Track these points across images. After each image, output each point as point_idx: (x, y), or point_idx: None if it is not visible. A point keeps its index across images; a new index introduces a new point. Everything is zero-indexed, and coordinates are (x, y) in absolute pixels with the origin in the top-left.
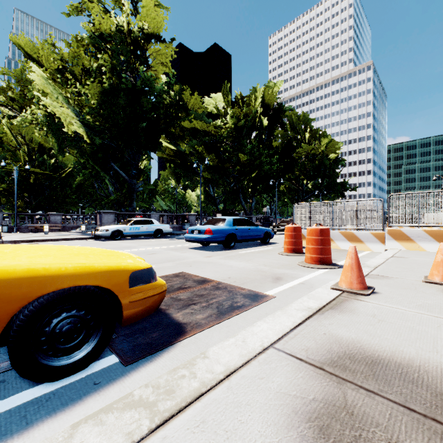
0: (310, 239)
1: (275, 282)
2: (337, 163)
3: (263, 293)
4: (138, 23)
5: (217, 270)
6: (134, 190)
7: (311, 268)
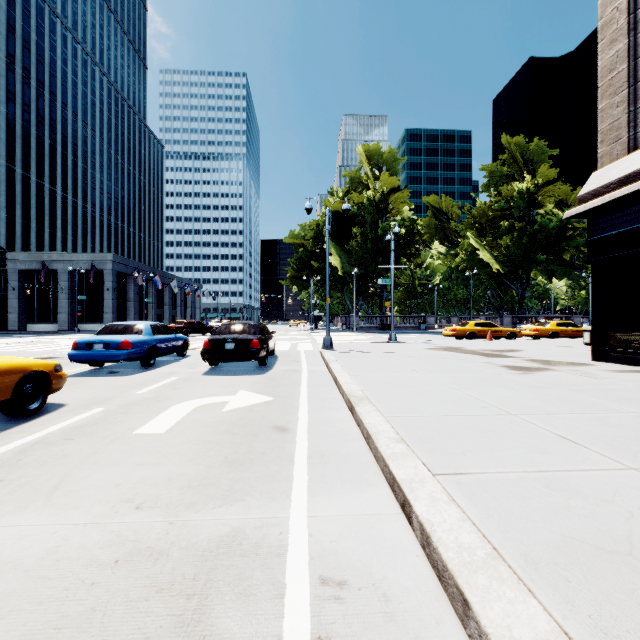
0: None
1: None
2: None
3: None
4: (534, 181)
5: None
6: (523, 298)
7: None
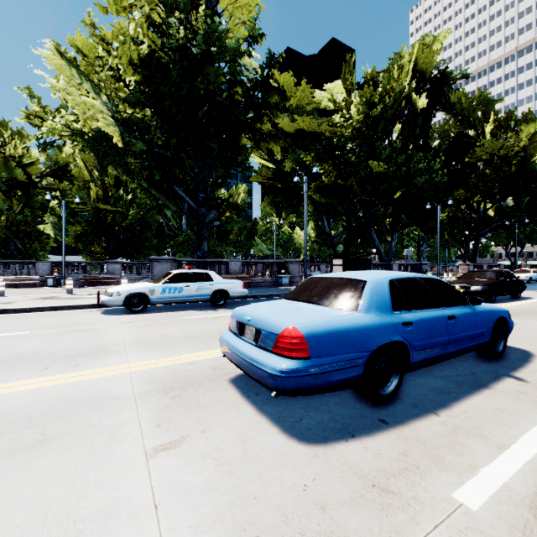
0: None
1: None
2: None
3: None
4: None
5: None
6: (203, 225)
7: None
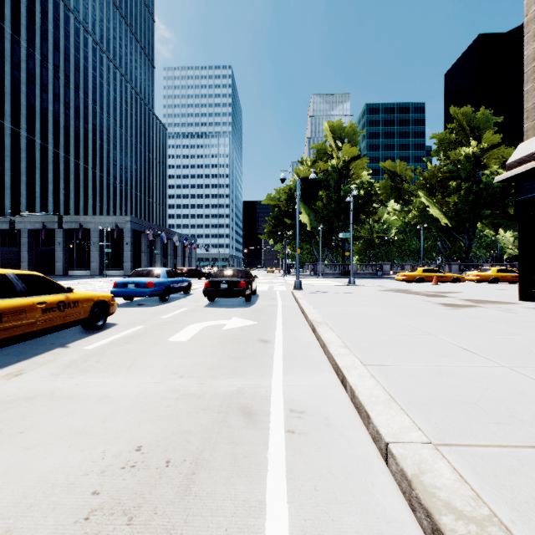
0: None
1: None
2: None
3: None
4: (479, 146)
5: None
6: (470, 248)
7: None
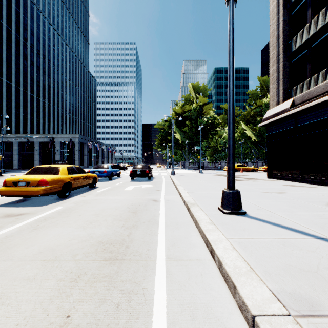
0: None
1: None
2: None
3: None
4: None
5: None
6: None
7: None
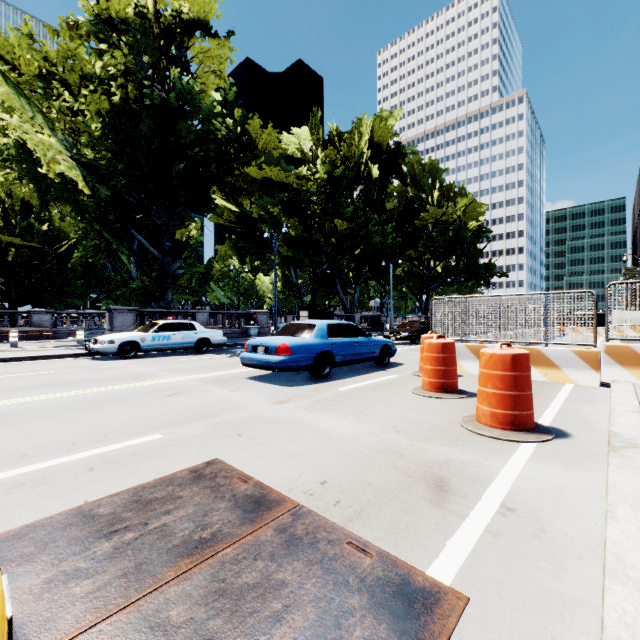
0: (490, 375)
1: (440, 505)
2: (479, 236)
3: (424, 573)
4: (173, 2)
5: (296, 449)
6: (168, 274)
7: (497, 439)
